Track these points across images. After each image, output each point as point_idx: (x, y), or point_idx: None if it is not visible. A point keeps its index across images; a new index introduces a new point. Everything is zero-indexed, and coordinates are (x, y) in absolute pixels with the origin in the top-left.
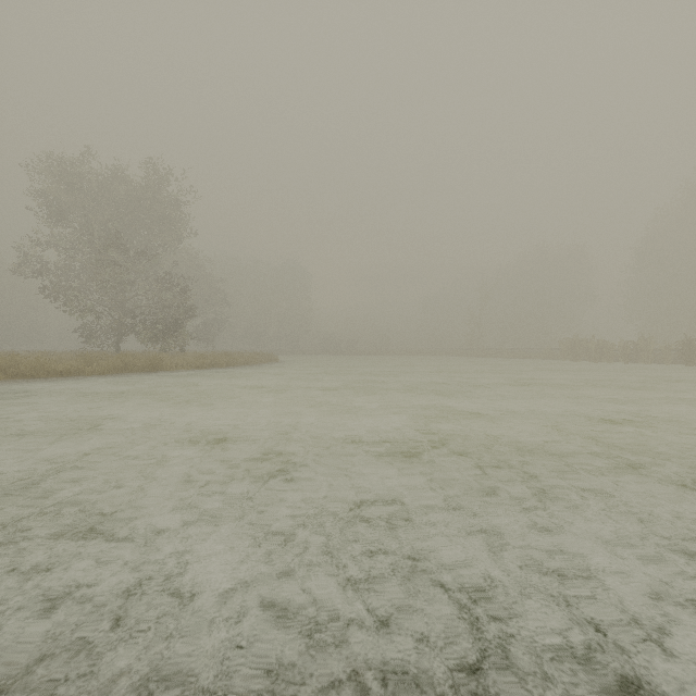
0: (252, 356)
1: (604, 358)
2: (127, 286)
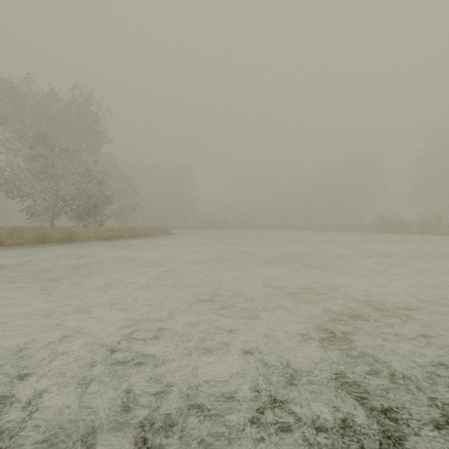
0: (151, 229)
1: (404, 231)
2: (58, 178)
